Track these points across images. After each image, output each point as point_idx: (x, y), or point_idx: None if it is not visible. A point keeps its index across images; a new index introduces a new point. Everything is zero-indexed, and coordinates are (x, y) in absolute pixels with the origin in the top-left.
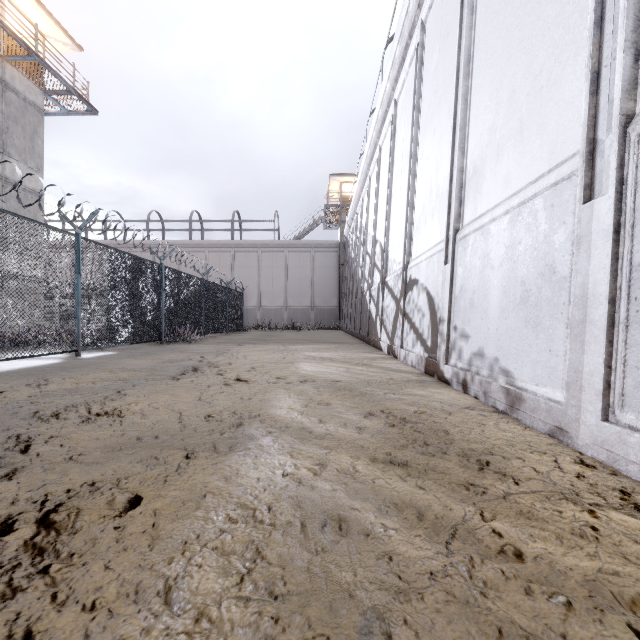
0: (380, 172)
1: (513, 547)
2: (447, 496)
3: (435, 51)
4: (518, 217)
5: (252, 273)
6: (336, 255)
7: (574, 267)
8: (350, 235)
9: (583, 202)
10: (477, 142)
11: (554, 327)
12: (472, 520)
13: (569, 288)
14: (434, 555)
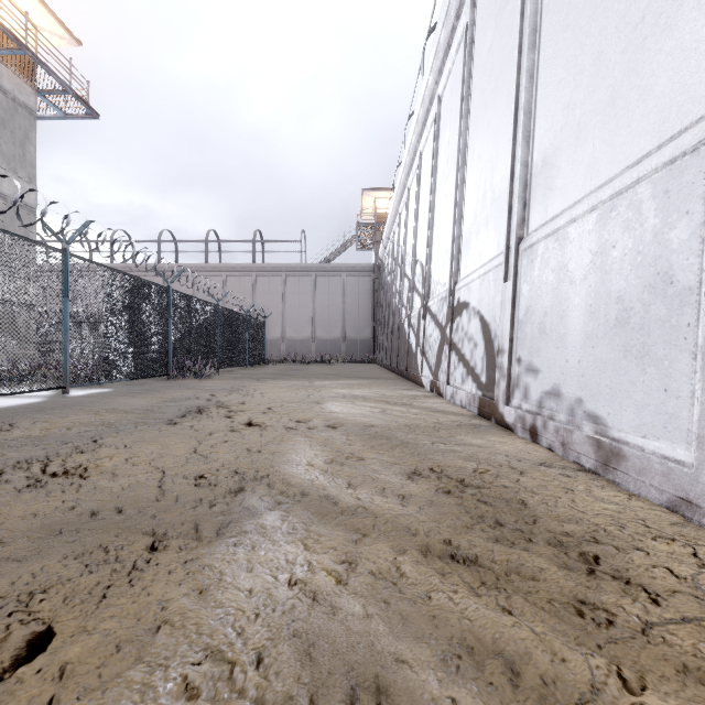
0: (421, 181)
1: None
2: (551, 630)
3: (489, 28)
4: (611, 213)
5: (276, 300)
6: (370, 279)
7: None
8: (386, 257)
9: None
10: (547, 126)
11: (672, 358)
12: (607, 689)
13: (697, 303)
14: None
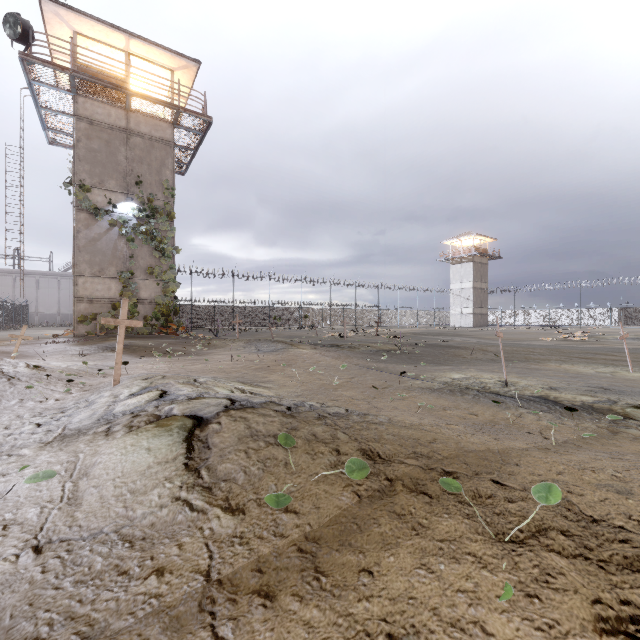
0: None
1: None
2: None
3: None
4: None
5: (31, 291)
6: None
7: None
8: None
9: None
10: None
11: None
12: None
13: None
14: None
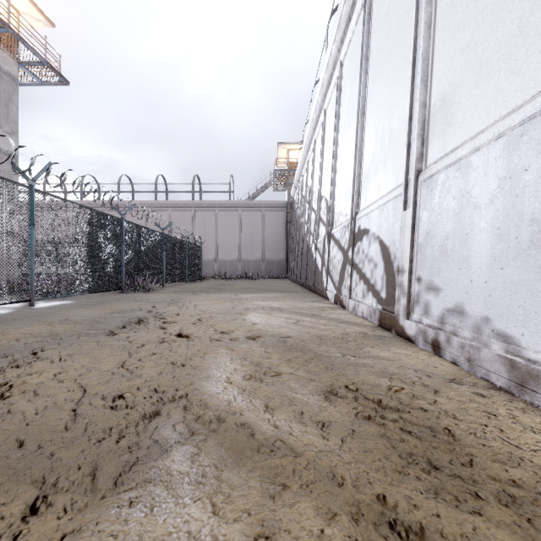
0: (325, 133)
1: None
2: None
3: None
4: (522, 138)
5: (210, 229)
6: (284, 213)
7: None
8: (296, 195)
9: None
10: (446, 69)
11: None
12: None
13: None
14: None
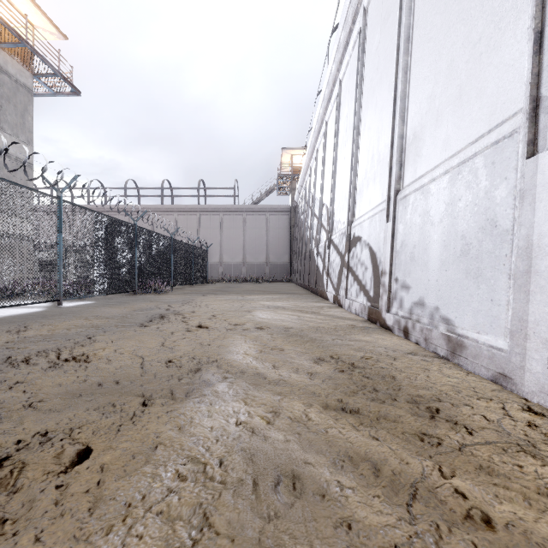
0: (326, 144)
1: (480, 511)
2: (402, 448)
3: (376, 33)
4: (458, 176)
5: (215, 233)
6: (288, 218)
7: (517, 220)
8: (300, 200)
9: (526, 157)
10: (417, 110)
11: (496, 278)
12: (431, 477)
13: (511, 240)
14: (396, 522)
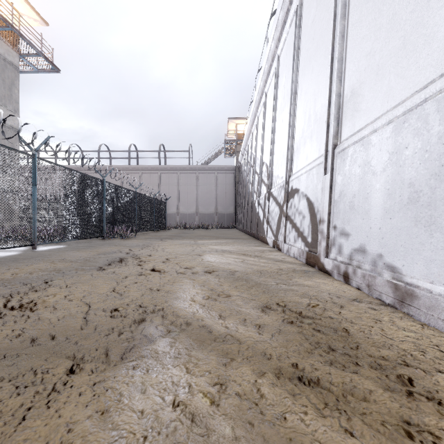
0: (266, 112)
1: None
2: None
3: (312, 7)
4: (404, 124)
5: (173, 188)
6: (233, 175)
7: None
8: (243, 161)
9: None
10: (354, 68)
11: None
12: None
13: None
14: None
